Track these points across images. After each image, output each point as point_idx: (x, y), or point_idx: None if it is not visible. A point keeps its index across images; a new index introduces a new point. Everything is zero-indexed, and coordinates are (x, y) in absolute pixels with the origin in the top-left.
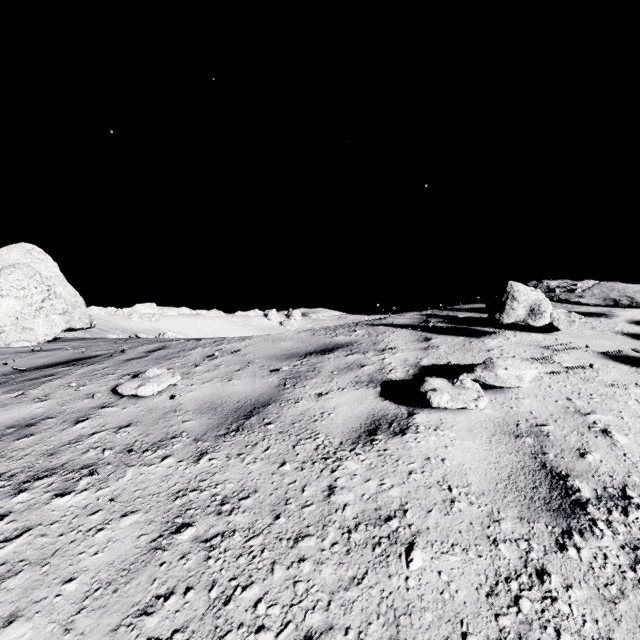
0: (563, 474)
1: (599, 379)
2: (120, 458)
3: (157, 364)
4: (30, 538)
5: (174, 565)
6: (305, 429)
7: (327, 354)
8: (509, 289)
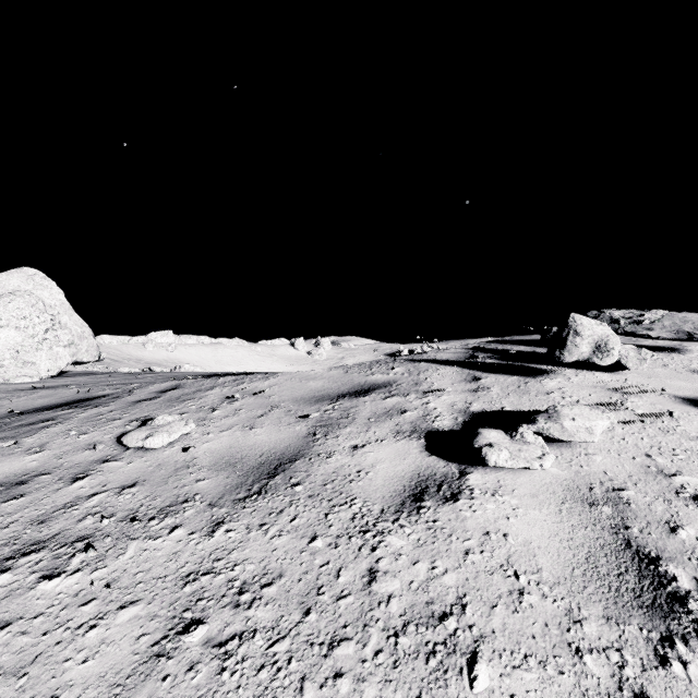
0: (653, 556)
1: (681, 430)
2: (121, 528)
3: (169, 407)
4: (7, 637)
5: (180, 680)
6: (339, 492)
7: (362, 396)
8: (571, 322)
